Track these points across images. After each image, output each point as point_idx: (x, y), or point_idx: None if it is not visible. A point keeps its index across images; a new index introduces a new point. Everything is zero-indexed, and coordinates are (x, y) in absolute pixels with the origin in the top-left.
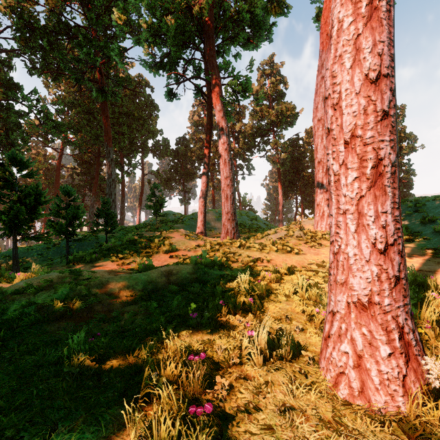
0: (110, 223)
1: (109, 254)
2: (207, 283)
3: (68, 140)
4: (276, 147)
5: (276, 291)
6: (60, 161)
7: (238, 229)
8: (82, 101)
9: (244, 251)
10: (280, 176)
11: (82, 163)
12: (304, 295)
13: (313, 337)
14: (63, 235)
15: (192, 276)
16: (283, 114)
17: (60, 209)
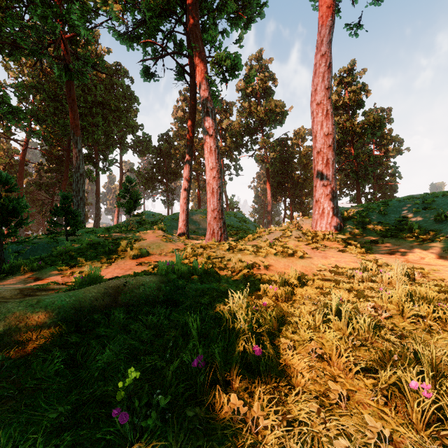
0: (71, 222)
1: (60, 260)
2: (179, 305)
3: (30, 130)
4: (264, 146)
5: (293, 321)
6: (24, 155)
7: (226, 230)
8: (47, 86)
9: (234, 255)
10: (268, 176)
11: (50, 159)
12: (345, 330)
13: None
14: None
15: (157, 294)
16: (272, 111)
17: None
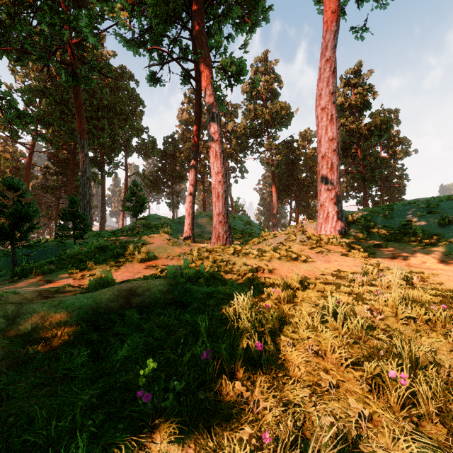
0: (79, 226)
1: (70, 263)
2: (187, 307)
3: (37, 134)
4: (270, 149)
5: (293, 321)
6: (30, 158)
7: (231, 234)
8: (54, 90)
9: (239, 259)
10: (274, 179)
11: (56, 162)
12: (341, 329)
13: (404, 448)
14: (7, 240)
15: (167, 297)
16: (278, 114)
17: (4, 206)
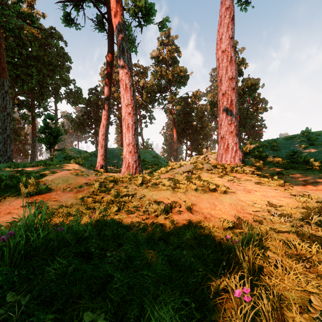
0: None
1: None
2: None
3: None
4: (172, 101)
5: None
6: None
7: (140, 163)
8: None
9: (148, 191)
10: (175, 124)
11: None
12: None
13: None
14: None
15: None
16: (178, 75)
17: None
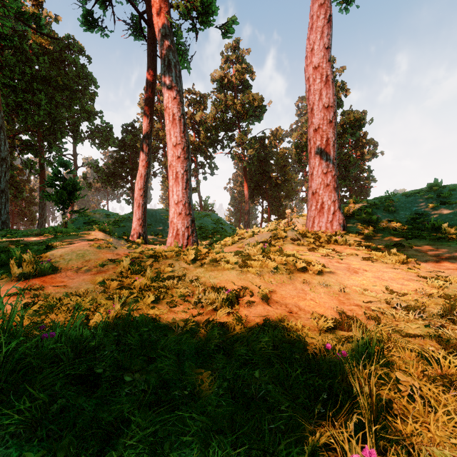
0: None
1: None
2: None
3: None
4: (241, 143)
5: None
6: None
7: (195, 231)
8: None
9: (203, 271)
10: (246, 176)
11: None
12: None
13: None
14: None
15: None
16: (250, 105)
17: None
